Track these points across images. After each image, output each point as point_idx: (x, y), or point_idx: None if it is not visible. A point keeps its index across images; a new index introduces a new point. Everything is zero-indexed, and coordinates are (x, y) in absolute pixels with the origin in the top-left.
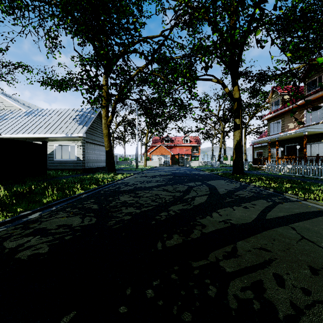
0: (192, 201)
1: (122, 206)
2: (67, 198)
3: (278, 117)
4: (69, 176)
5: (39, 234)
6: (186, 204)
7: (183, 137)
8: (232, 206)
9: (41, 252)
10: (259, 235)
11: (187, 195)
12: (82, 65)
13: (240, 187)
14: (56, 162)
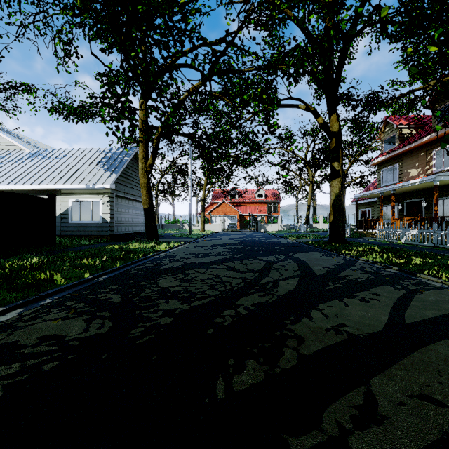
0: (274, 287)
1: (160, 298)
2: (75, 283)
3: (394, 161)
4: (90, 246)
5: None
6: (266, 293)
7: (256, 190)
8: (342, 298)
9: None
10: (407, 361)
11: (266, 277)
12: (101, 76)
13: (345, 263)
14: (72, 226)
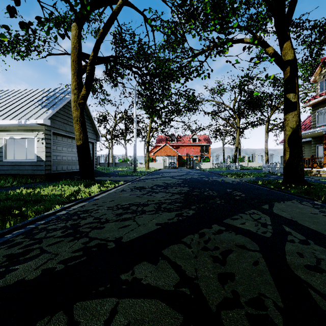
0: None
1: None
2: None
3: None
4: (2, 189)
5: None
6: None
7: (191, 136)
8: None
9: None
10: None
11: None
12: None
13: None
14: (6, 164)
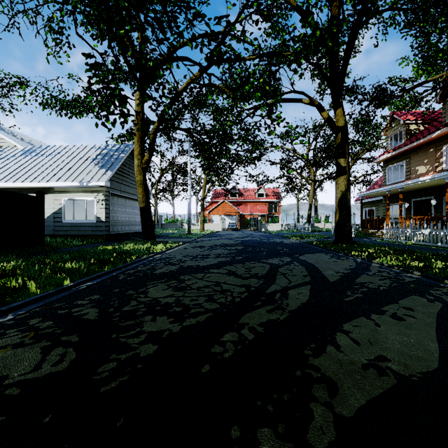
0: (284, 299)
1: (146, 313)
2: (50, 292)
3: (401, 158)
4: (82, 246)
5: None
6: (275, 307)
7: (257, 189)
8: (369, 314)
9: None
10: None
11: (273, 285)
12: (86, 57)
13: (358, 267)
14: (65, 225)
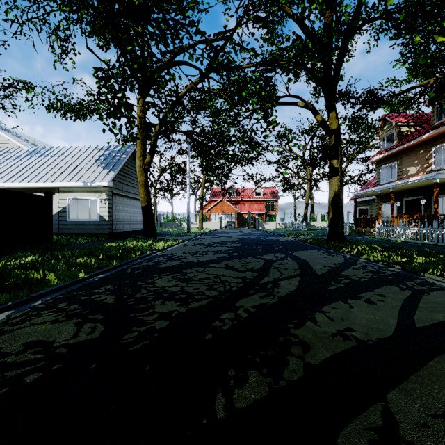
0: (275, 288)
1: (156, 299)
2: (69, 283)
3: (393, 159)
4: (87, 244)
5: None
6: (266, 294)
7: (254, 188)
8: (346, 299)
9: None
10: (425, 372)
11: (266, 277)
12: (97, 70)
13: (346, 262)
14: (70, 224)
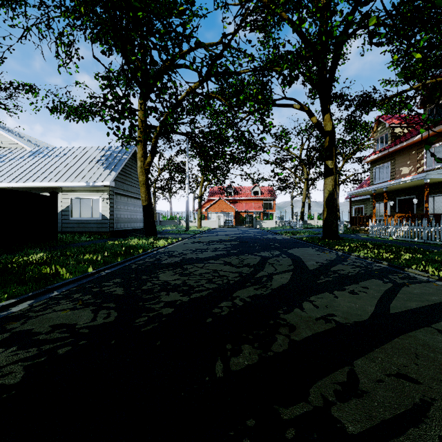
0: (269, 281)
1: (161, 290)
2: (79, 277)
3: (386, 159)
4: (90, 242)
5: (16, 344)
6: (261, 286)
7: (252, 187)
8: (332, 291)
9: (8, 382)
10: (389, 346)
11: (261, 272)
12: (104, 79)
13: (337, 259)
14: (72, 222)
